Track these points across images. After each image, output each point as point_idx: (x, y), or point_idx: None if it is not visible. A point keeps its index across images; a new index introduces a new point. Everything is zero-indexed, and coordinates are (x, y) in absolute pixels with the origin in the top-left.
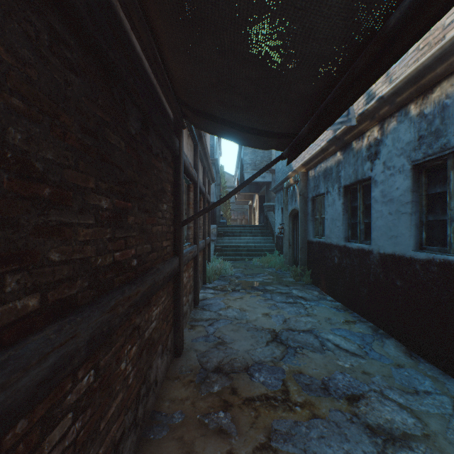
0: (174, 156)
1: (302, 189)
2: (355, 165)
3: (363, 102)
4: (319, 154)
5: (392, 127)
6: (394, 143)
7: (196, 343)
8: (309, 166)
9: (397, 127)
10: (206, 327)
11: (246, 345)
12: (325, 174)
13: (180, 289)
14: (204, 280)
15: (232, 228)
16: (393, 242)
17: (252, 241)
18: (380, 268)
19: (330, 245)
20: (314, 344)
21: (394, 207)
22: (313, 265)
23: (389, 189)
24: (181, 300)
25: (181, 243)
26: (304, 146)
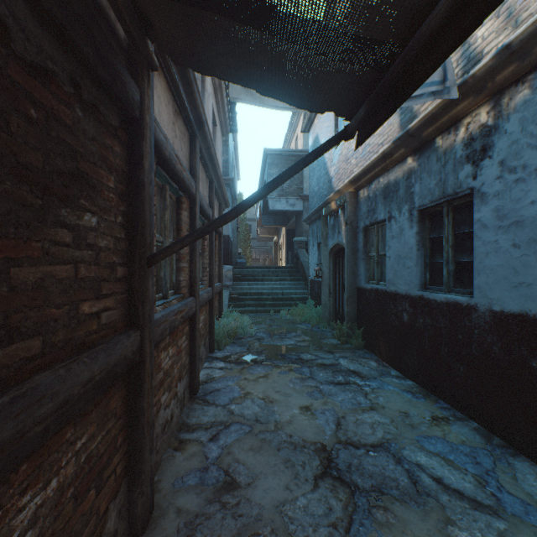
0: (128, 120)
1: (350, 215)
2: (442, 173)
3: (457, 72)
4: (378, 163)
5: (521, 100)
6: (524, 127)
7: (181, 490)
8: (361, 183)
9: (533, 97)
10: (206, 444)
11: (277, 490)
12: (387, 193)
13: (143, 396)
14: (211, 346)
15: (253, 269)
16: (523, 294)
17: (279, 287)
18: (494, 335)
19: (396, 294)
20: (399, 480)
21: (526, 234)
22: (367, 322)
23: (513, 205)
24: (145, 417)
25: (148, 301)
26: (422, 73)
